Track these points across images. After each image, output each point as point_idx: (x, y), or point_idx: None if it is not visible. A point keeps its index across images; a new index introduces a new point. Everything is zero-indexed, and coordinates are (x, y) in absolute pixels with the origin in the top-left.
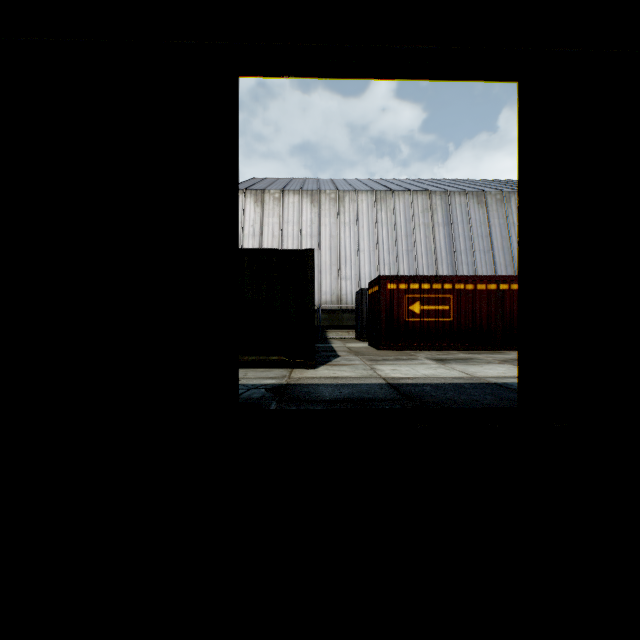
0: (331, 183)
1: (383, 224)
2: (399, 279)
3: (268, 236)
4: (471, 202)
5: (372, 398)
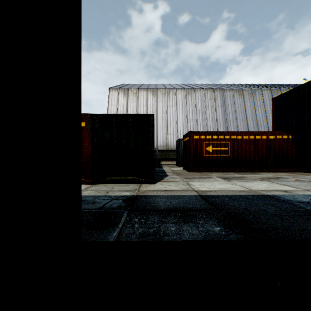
0: (163, 86)
1: (189, 106)
2: (200, 133)
3: (130, 112)
4: (235, 94)
5: (192, 208)
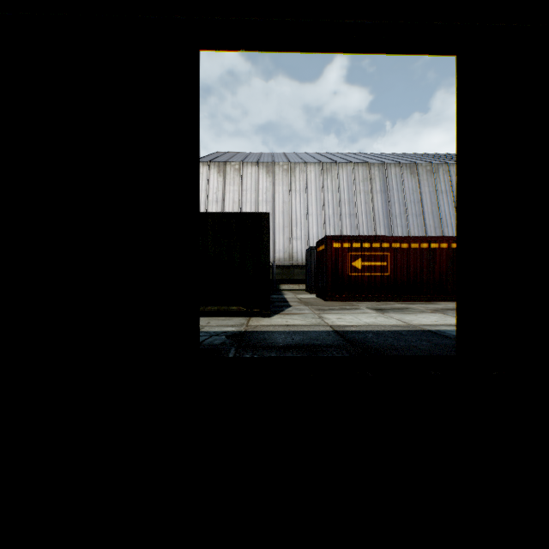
0: (284, 156)
1: (329, 191)
2: (343, 239)
3: (229, 202)
4: (405, 172)
5: (321, 344)
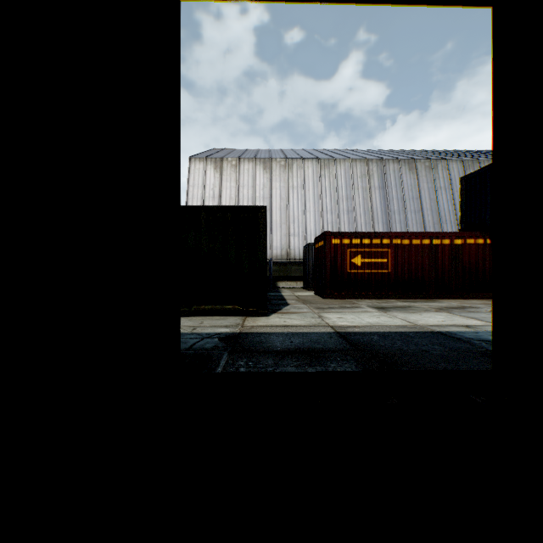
0: (281, 153)
1: (326, 188)
2: (342, 235)
3: (226, 198)
4: (403, 168)
5: (323, 348)
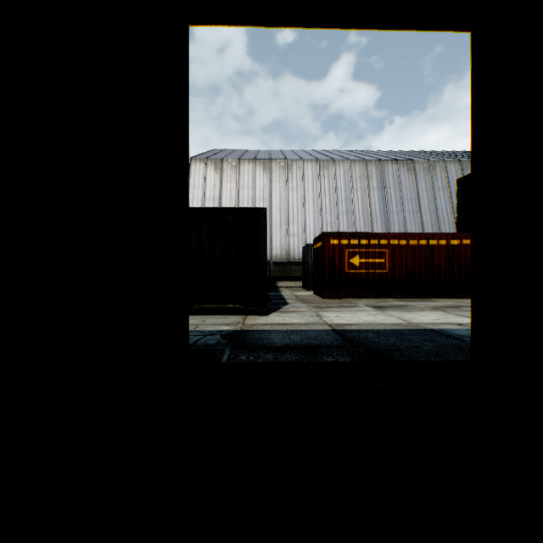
0: (281, 153)
1: (326, 188)
2: (341, 235)
3: (226, 199)
4: (402, 169)
5: (320, 344)
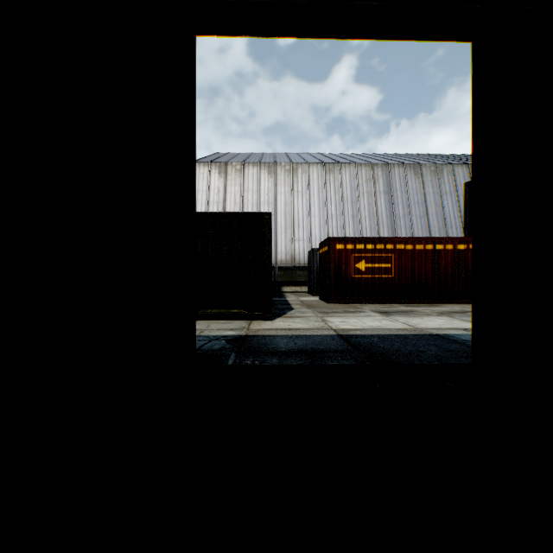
0: (286, 157)
1: (331, 192)
2: (346, 240)
3: (230, 203)
4: (408, 173)
5: (325, 349)
